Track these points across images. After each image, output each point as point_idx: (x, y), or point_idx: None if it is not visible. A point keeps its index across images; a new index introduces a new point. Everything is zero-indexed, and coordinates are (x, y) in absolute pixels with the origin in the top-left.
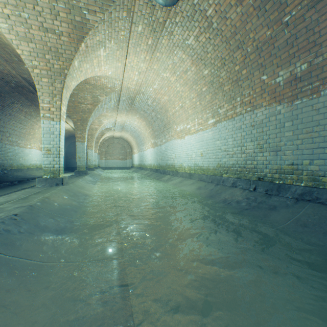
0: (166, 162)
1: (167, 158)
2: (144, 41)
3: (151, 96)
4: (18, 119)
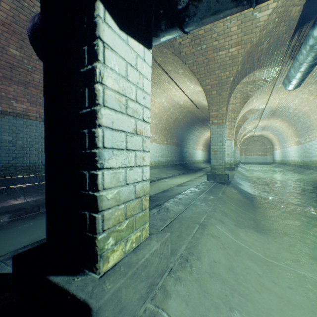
0: (310, 159)
1: (311, 155)
2: (282, 88)
3: (291, 107)
4: (195, 134)
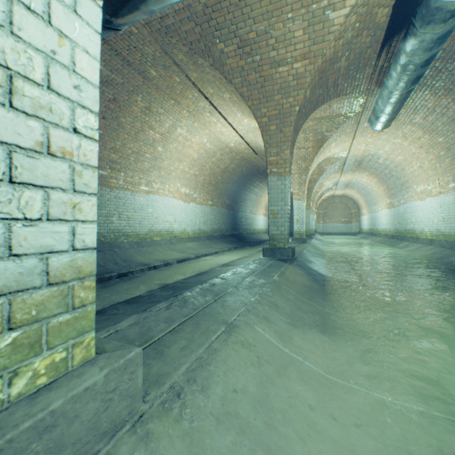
0: (405, 227)
1: (406, 222)
2: (369, 129)
3: (381, 157)
4: (254, 192)
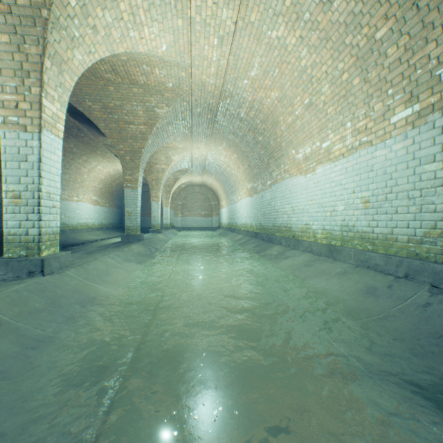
0: (274, 221)
1: (276, 213)
2: None
3: (245, 99)
4: None
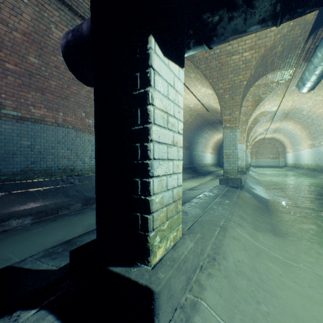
0: None
1: None
2: (296, 90)
3: (305, 110)
4: (204, 137)
